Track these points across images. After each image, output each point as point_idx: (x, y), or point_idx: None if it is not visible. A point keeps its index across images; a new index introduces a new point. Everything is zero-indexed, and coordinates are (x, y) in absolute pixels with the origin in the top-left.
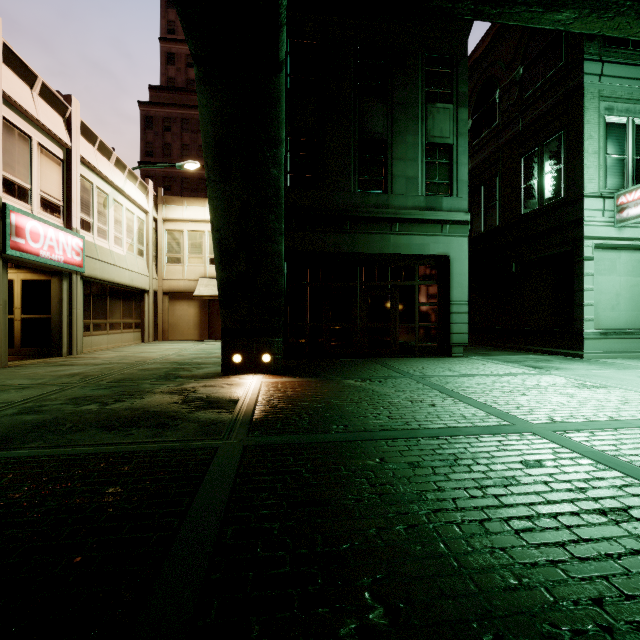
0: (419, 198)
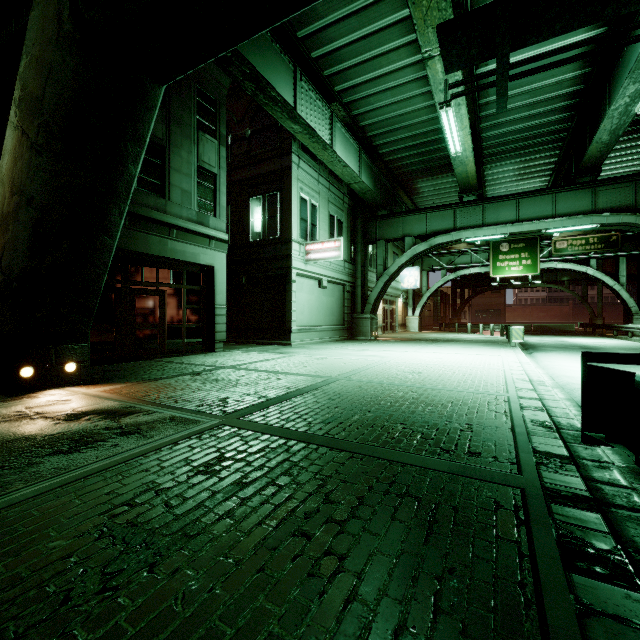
0: (192, 211)
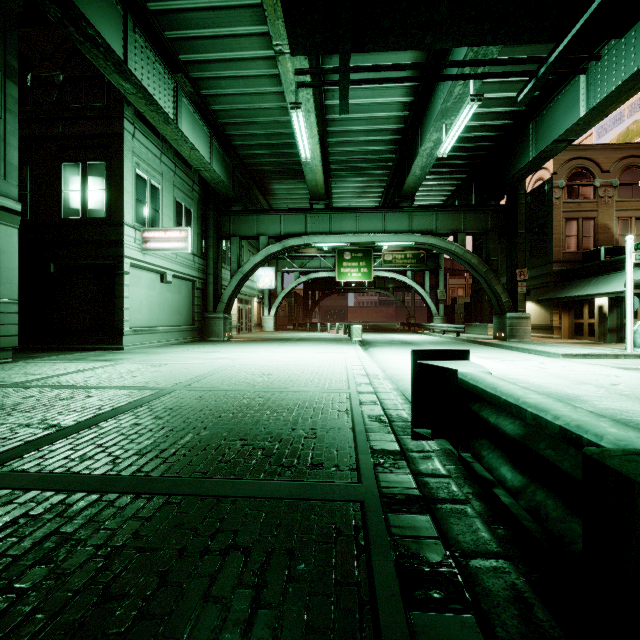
0: None
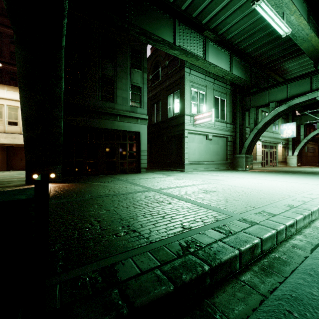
0: (128, 107)
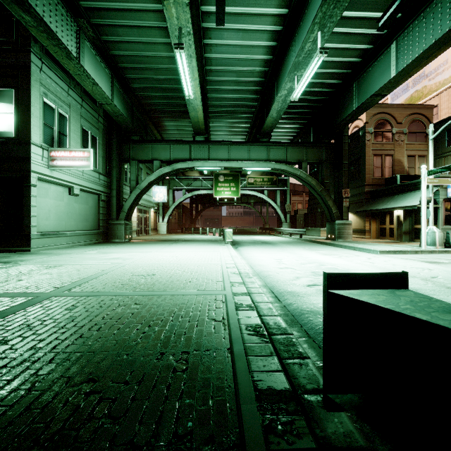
0: None
